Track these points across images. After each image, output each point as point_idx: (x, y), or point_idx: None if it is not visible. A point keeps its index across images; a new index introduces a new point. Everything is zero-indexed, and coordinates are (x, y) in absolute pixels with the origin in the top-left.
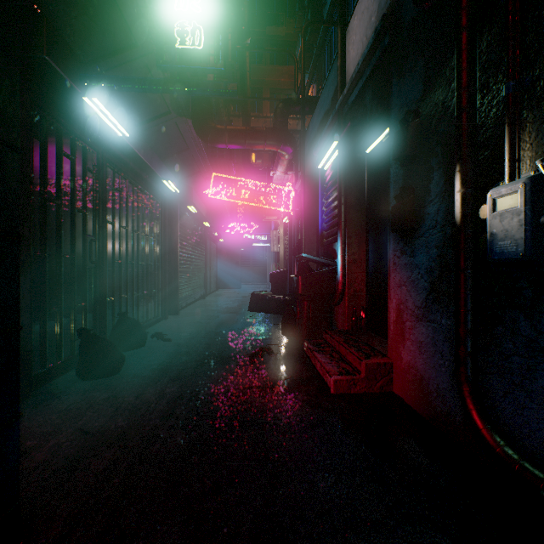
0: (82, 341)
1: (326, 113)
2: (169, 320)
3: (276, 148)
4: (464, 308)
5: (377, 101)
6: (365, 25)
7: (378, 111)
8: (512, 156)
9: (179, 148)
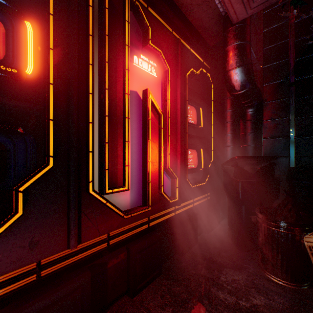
0: None
1: None
2: None
3: None
4: None
5: None
6: None
7: None
8: None
9: None
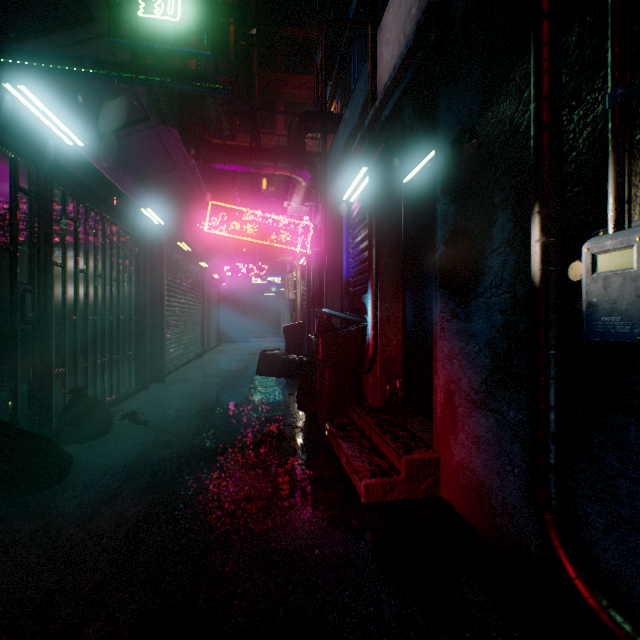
0: (2, 441)
1: (353, 131)
2: (151, 390)
3: (290, 172)
4: (546, 404)
5: (419, 117)
6: (404, 20)
7: (420, 130)
8: (619, 195)
9: (164, 167)
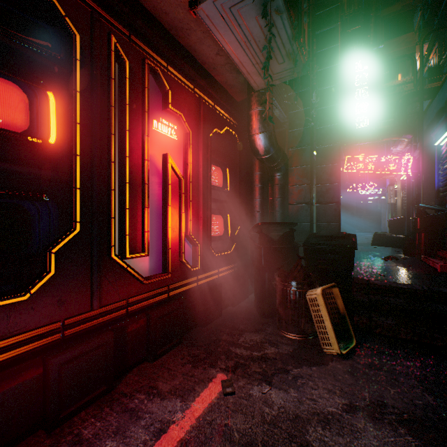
0: None
1: (441, 109)
2: None
3: (398, 138)
4: None
5: None
6: None
7: None
8: None
9: None
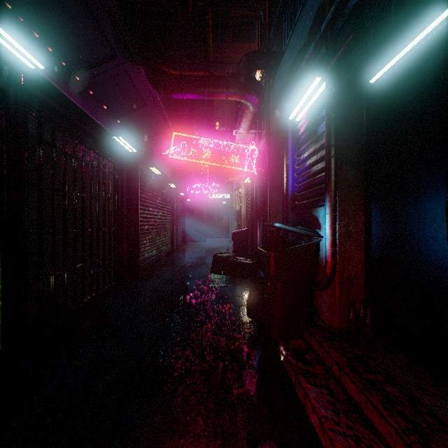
0: None
1: (301, 50)
2: (126, 286)
3: (240, 97)
4: None
5: None
6: None
7: None
8: None
9: (136, 104)
